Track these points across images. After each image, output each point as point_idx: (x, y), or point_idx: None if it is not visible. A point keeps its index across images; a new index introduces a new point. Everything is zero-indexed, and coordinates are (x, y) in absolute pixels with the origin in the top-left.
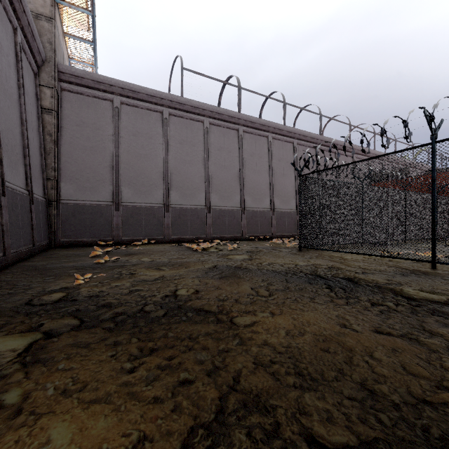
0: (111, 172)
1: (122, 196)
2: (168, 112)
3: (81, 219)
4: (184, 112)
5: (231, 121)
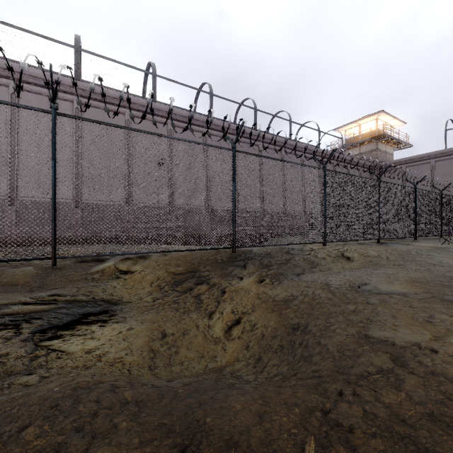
0: None
1: None
2: (435, 161)
3: None
4: (447, 156)
5: None
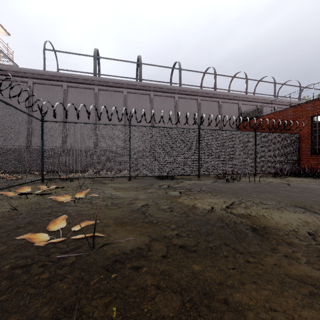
0: None
1: None
2: (33, 82)
3: None
4: (46, 80)
5: (86, 83)
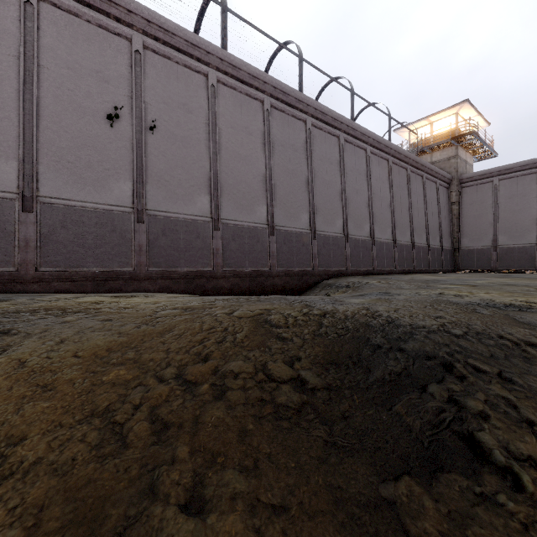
0: (491, 227)
1: (499, 242)
2: None
3: (471, 257)
4: None
5: None
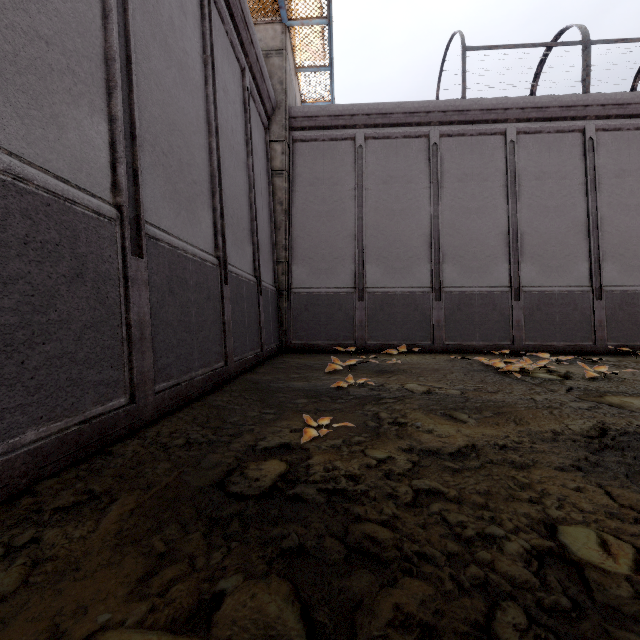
0: (352, 244)
1: (367, 279)
2: (438, 133)
3: (315, 313)
4: (467, 125)
5: (565, 117)
